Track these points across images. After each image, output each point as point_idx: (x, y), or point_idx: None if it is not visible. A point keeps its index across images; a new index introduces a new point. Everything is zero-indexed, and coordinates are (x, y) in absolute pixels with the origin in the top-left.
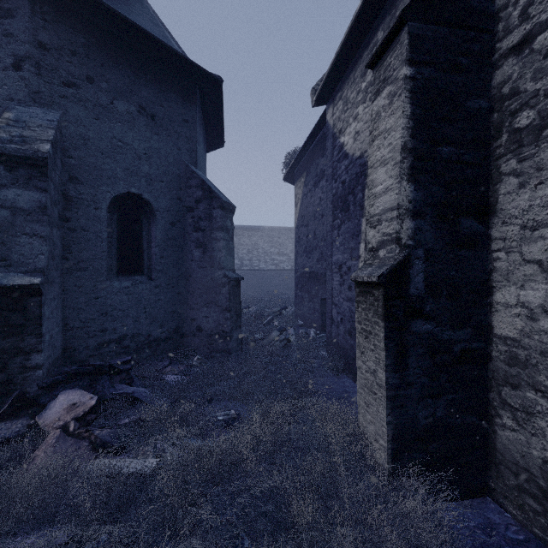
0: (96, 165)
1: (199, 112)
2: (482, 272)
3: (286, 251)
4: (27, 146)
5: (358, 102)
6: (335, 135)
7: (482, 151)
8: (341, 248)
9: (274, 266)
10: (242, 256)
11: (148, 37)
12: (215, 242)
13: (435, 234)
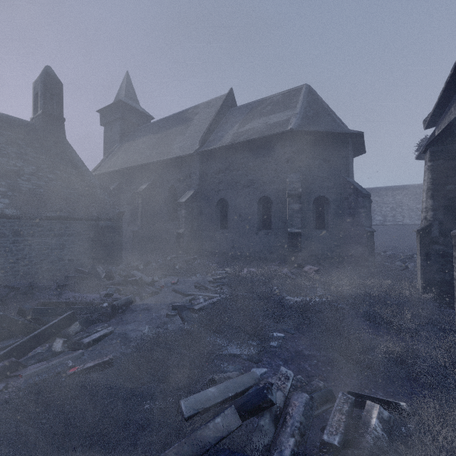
0: (308, 188)
1: (350, 148)
2: None
3: None
4: (296, 191)
5: None
6: None
7: None
8: None
9: (420, 221)
10: (385, 213)
11: (328, 132)
12: (359, 214)
13: (444, 216)
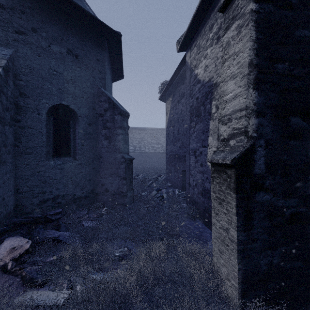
0: (38, 86)
1: (107, 55)
2: (305, 156)
3: (160, 142)
4: None
5: (207, 46)
6: (191, 69)
7: (306, 68)
8: (195, 140)
9: (153, 150)
10: (135, 145)
11: (72, 4)
12: (116, 136)
13: (272, 128)
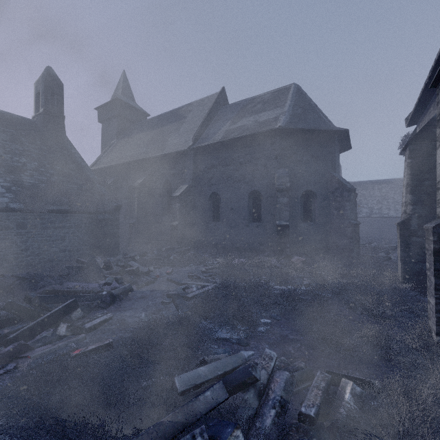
0: (296, 183)
1: (336, 144)
2: None
3: None
4: (284, 186)
5: None
6: None
7: None
8: None
9: None
10: (371, 206)
11: (315, 130)
12: (344, 207)
13: (422, 210)
